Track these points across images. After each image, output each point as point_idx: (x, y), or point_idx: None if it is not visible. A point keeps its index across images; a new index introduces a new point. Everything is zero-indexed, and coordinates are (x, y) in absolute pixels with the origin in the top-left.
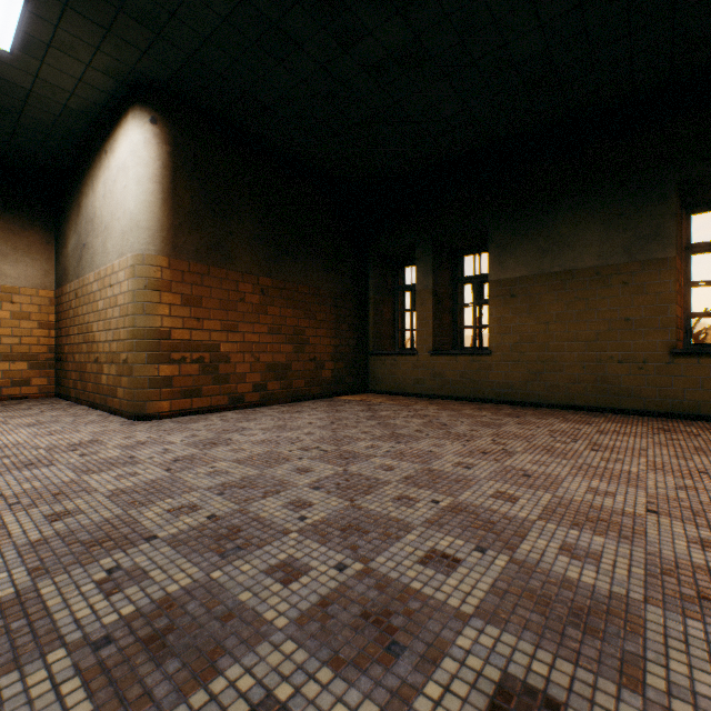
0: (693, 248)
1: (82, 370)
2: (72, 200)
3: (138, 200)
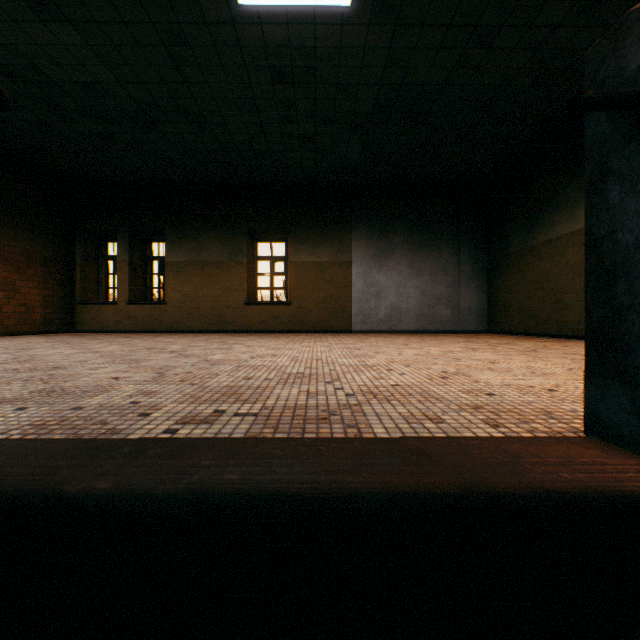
0: (259, 258)
1: None
2: None
3: None
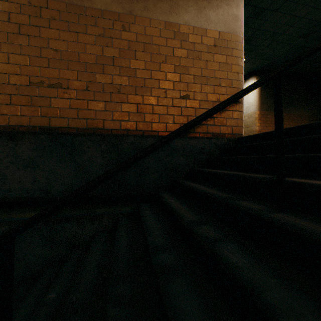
0: None
1: None
2: None
3: (252, 99)
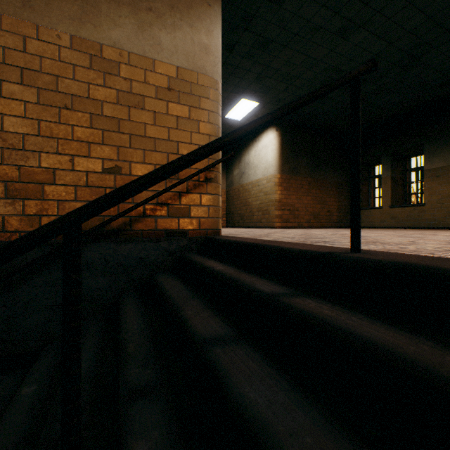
0: None
1: (242, 216)
2: (236, 157)
3: (272, 157)
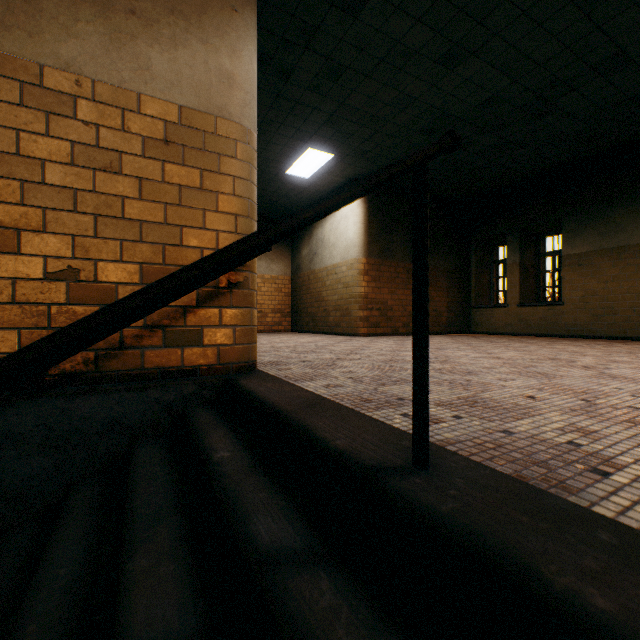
0: None
1: (313, 316)
2: (305, 230)
3: (354, 233)
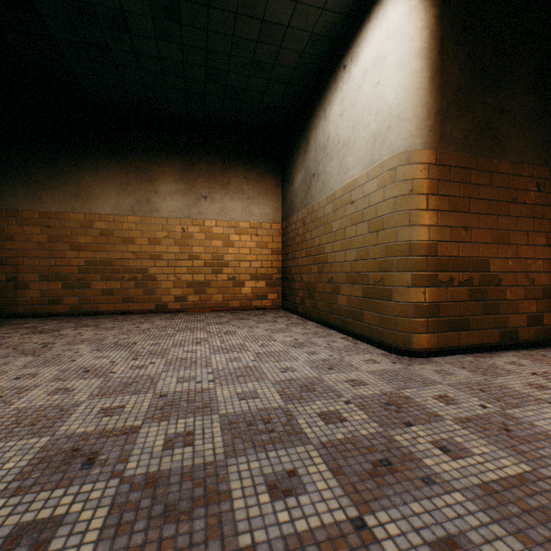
0: None
1: (310, 289)
2: (299, 141)
3: (399, 87)
